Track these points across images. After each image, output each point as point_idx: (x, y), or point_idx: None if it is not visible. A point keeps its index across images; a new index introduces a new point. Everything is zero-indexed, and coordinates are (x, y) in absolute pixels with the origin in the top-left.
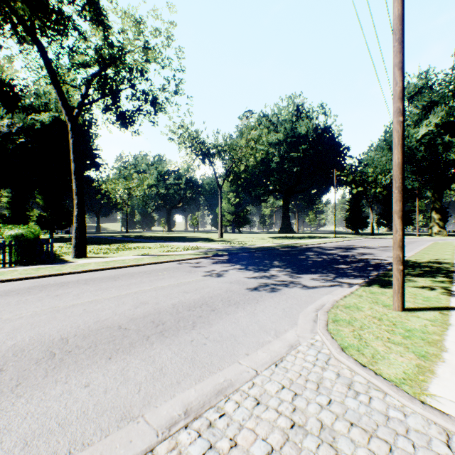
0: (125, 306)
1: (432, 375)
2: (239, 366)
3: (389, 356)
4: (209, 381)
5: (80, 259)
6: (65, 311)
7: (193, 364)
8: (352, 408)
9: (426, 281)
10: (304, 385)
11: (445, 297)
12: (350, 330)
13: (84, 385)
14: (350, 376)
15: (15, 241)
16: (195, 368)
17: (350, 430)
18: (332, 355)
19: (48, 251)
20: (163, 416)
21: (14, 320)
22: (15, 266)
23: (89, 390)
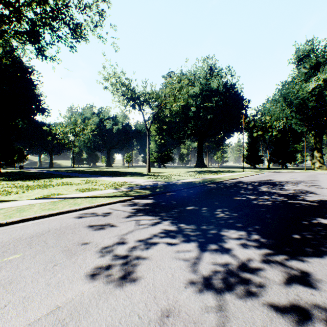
0: None
1: None
2: None
3: None
4: None
5: None
6: None
7: None
8: None
9: None
10: None
11: None
12: None
13: None
14: None
15: None
16: None
17: None
18: None
19: None
20: None
21: None
22: None
23: None
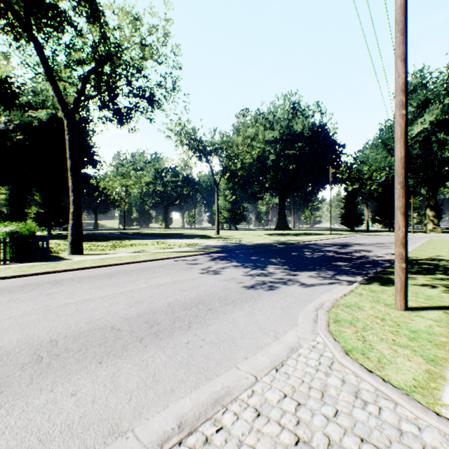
0: (119, 305)
1: (444, 381)
2: (237, 371)
3: (396, 360)
4: (205, 389)
5: (76, 256)
6: (56, 310)
7: (188, 369)
8: (362, 420)
9: (426, 278)
10: (308, 393)
11: (447, 295)
12: (352, 332)
13: (71, 394)
14: (356, 383)
15: (10, 238)
16: (191, 374)
17: (360, 447)
18: (335, 358)
19: (44, 248)
20: (155, 431)
21: (3, 320)
22: (9, 264)
23: (76, 400)
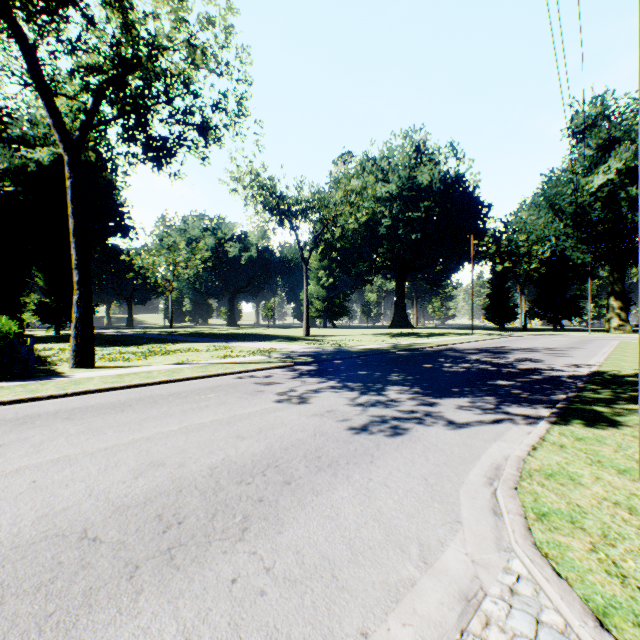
0: (117, 473)
1: None
2: None
3: None
4: None
5: (82, 370)
6: None
7: None
8: None
9: None
10: None
11: None
12: (586, 548)
13: None
14: None
15: None
16: None
17: None
18: (574, 635)
19: (25, 358)
20: None
21: None
22: None
23: None
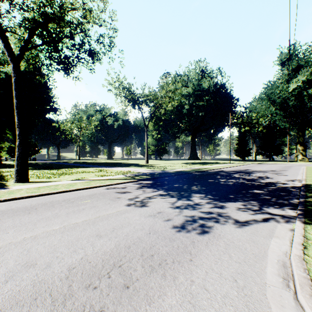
0: None
1: None
2: None
3: None
4: None
5: (20, 184)
6: None
7: None
8: None
9: None
10: None
11: None
12: None
13: None
14: None
15: None
16: None
17: None
18: None
19: None
20: None
21: None
22: None
23: None
